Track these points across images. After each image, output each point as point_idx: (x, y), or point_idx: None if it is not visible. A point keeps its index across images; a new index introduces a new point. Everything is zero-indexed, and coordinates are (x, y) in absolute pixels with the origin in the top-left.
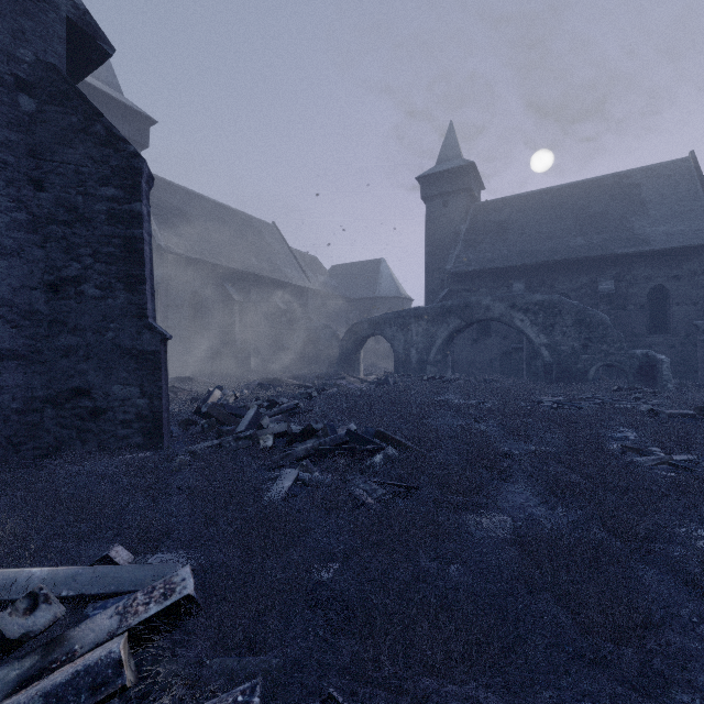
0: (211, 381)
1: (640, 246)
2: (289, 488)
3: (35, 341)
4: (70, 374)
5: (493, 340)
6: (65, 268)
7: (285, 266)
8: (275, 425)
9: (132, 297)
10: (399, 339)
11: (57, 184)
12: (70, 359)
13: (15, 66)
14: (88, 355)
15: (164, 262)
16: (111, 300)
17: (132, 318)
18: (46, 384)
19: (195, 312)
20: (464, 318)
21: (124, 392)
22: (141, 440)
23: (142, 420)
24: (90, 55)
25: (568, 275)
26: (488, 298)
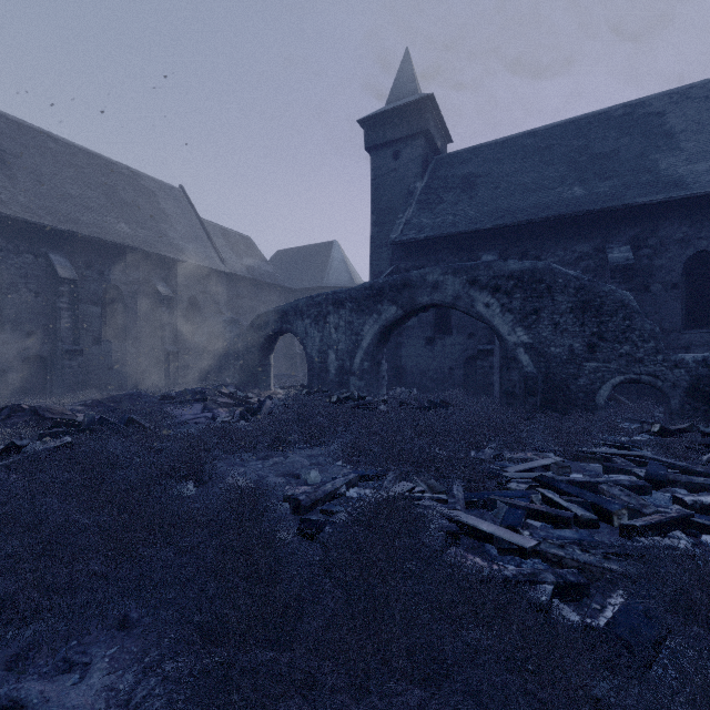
0: None
1: (672, 192)
2: None
3: None
4: None
5: (454, 339)
6: None
7: (183, 240)
8: None
9: None
10: (314, 337)
11: None
12: None
13: None
14: None
15: None
16: None
17: None
18: None
19: None
20: (402, 303)
21: None
22: None
23: None
24: None
25: (560, 241)
26: (437, 270)
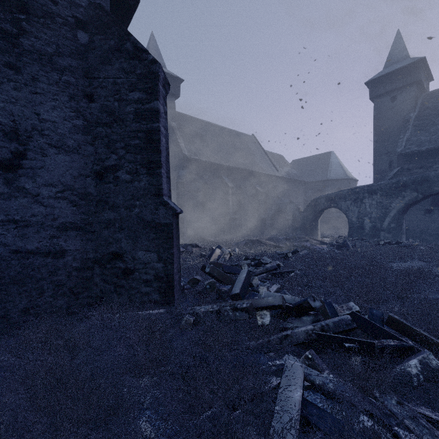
0: (214, 240)
1: None
2: (301, 406)
3: (88, 216)
4: (110, 241)
5: None
6: (107, 160)
7: (261, 162)
8: (267, 292)
9: (151, 179)
10: (353, 210)
11: (102, 95)
12: (110, 229)
13: (75, 10)
14: (121, 227)
15: (187, 165)
16: (137, 183)
17: (151, 196)
18: (95, 249)
19: (205, 195)
20: (421, 191)
21: (146, 256)
22: (158, 297)
23: (158, 281)
24: (129, 2)
25: None
26: None
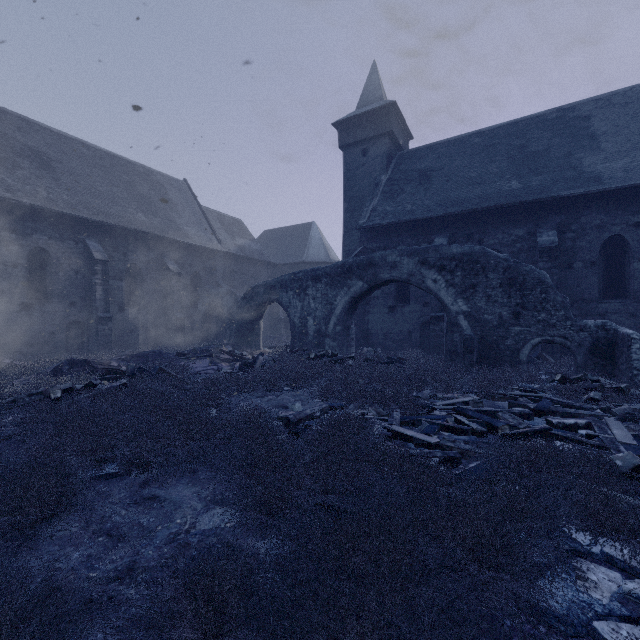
0: (12, 361)
1: (591, 186)
2: None
3: None
4: None
5: (412, 307)
6: None
7: (188, 225)
8: None
9: None
10: (296, 306)
11: None
12: None
13: None
14: None
15: None
16: None
17: None
18: None
19: (41, 273)
20: (367, 279)
21: None
22: None
23: None
24: None
25: (500, 226)
26: (395, 253)
